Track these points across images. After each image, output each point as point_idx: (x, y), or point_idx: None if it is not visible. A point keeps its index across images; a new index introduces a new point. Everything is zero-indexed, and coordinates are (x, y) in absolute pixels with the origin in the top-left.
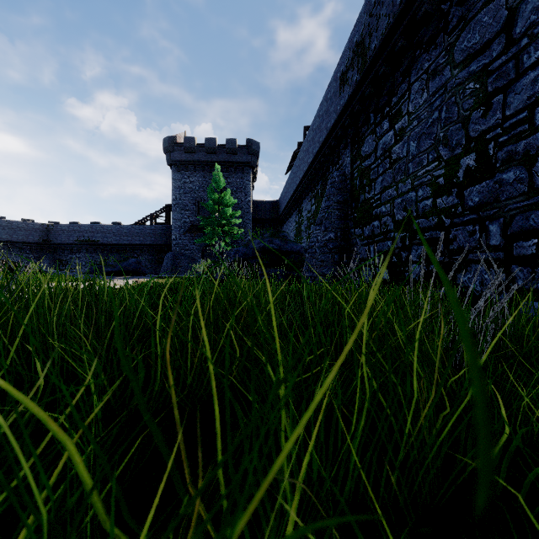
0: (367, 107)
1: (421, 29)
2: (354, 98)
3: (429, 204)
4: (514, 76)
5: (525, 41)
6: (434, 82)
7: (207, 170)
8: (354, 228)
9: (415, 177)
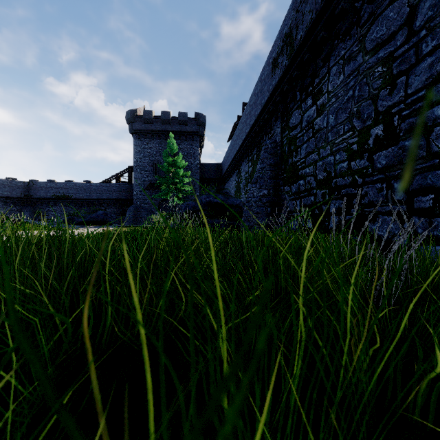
0: (294, 87)
1: (338, 22)
2: (283, 79)
3: (345, 166)
4: (414, 61)
5: (423, 33)
6: (349, 67)
7: (163, 138)
8: (284, 186)
9: (333, 144)
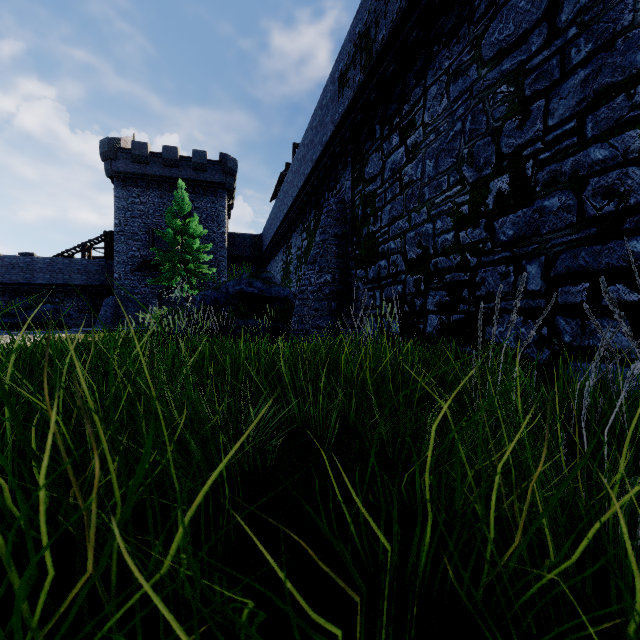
0: (372, 117)
1: (440, 18)
2: (356, 104)
3: (451, 238)
4: (558, 75)
5: (573, 31)
6: (456, 85)
7: (166, 189)
8: (356, 269)
9: (432, 204)
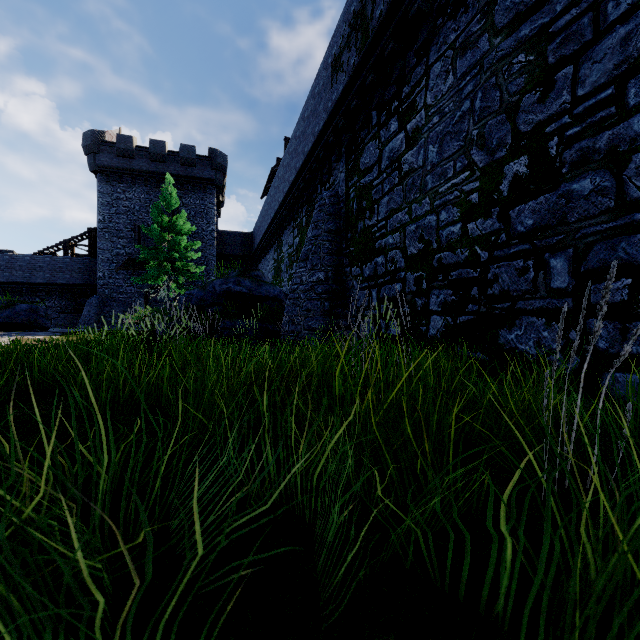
0: (368, 103)
1: None
2: (350, 89)
3: (457, 231)
4: (591, 36)
5: None
6: (464, 60)
7: (152, 184)
8: (351, 267)
9: (436, 194)
